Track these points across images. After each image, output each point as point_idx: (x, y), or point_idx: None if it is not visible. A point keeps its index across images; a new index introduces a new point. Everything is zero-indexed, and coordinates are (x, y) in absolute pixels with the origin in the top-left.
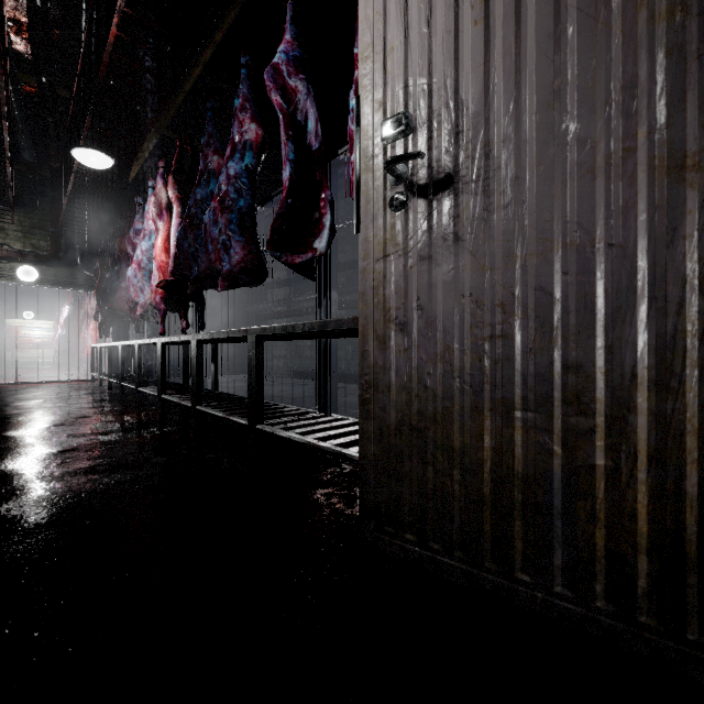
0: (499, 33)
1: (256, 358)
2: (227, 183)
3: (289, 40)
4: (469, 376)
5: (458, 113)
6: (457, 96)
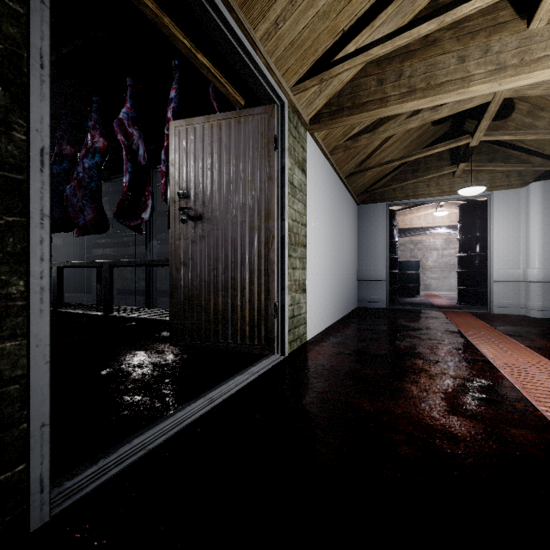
0: (215, 176)
1: (110, 277)
2: (85, 173)
3: (130, 108)
4: (207, 282)
5: (204, 196)
6: (203, 190)
